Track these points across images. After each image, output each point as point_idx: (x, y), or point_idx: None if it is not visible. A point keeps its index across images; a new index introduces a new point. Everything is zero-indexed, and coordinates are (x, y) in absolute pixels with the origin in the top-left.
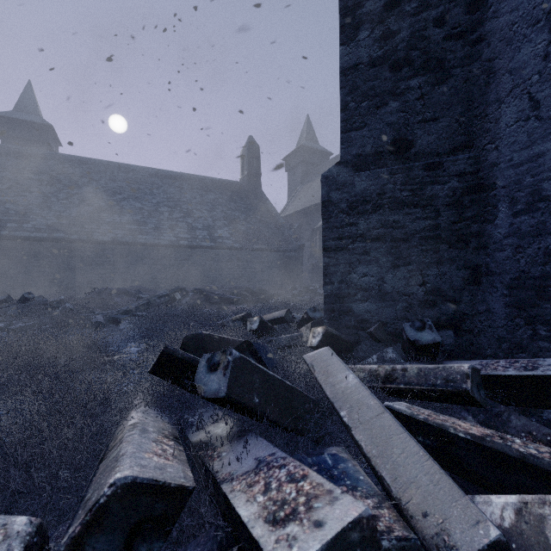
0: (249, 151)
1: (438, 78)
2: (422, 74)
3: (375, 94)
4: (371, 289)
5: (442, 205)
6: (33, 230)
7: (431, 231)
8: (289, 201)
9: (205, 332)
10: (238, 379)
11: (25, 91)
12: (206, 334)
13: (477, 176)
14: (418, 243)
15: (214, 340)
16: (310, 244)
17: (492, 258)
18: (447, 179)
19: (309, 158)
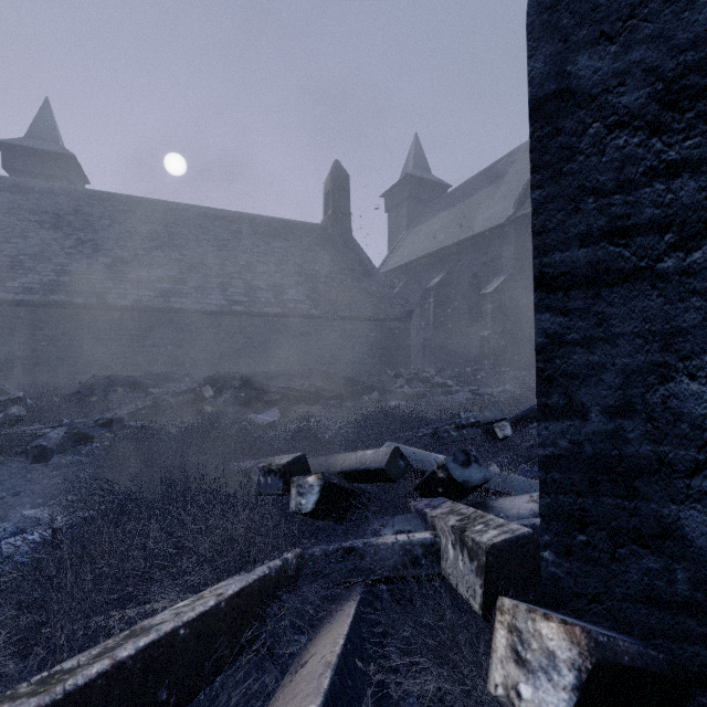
0: (334, 182)
1: None
2: None
3: None
4: None
5: None
6: (19, 290)
7: None
8: (391, 253)
9: None
10: None
11: (41, 112)
12: None
13: None
14: None
15: None
16: (420, 310)
17: None
18: None
19: (418, 193)
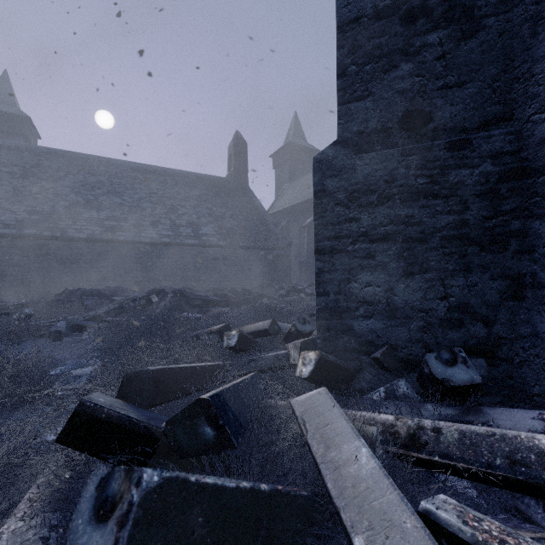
0: (235, 147)
1: (465, 31)
2: (443, 26)
3: (382, 54)
4: (377, 303)
5: (471, 195)
6: (0, 226)
7: (456, 228)
8: (277, 199)
9: (154, 368)
10: (148, 544)
11: (1, 81)
12: (155, 370)
13: (519, 157)
14: (439, 244)
15: (170, 375)
16: (298, 241)
17: (542, 266)
18: (477, 161)
19: (297, 155)
